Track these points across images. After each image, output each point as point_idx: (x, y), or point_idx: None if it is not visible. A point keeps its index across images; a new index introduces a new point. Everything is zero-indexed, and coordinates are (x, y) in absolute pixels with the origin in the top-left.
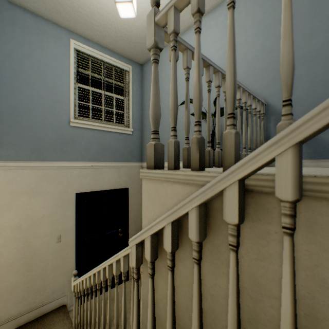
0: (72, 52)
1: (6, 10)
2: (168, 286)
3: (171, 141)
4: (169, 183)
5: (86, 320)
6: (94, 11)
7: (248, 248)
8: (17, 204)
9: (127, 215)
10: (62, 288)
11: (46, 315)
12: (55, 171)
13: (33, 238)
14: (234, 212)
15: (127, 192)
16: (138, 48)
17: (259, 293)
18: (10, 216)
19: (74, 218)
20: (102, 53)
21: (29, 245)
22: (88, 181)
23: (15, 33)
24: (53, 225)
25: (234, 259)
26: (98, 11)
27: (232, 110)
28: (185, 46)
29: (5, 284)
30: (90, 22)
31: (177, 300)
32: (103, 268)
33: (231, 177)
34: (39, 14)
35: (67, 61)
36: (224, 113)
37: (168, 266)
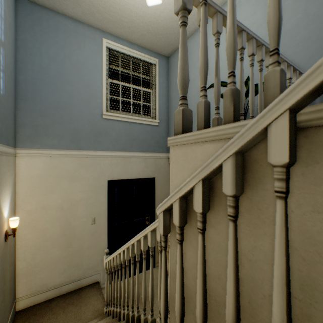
0: (104, 50)
1: (51, 19)
2: (198, 250)
3: (201, 102)
4: (198, 144)
5: (116, 294)
6: (123, 7)
7: (299, 199)
8: (59, 188)
9: (153, 204)
10: (96, 266)
11: (82, 289)
12: (90, 160)
13: (72, 218)
14: (283, 149)
15: (154, 181)
16: (164, 39)
17: (317, 253)
18: (54, 197)
19: (106, 203)
20: (130, 49)
21: (69, 224)
22: (118, 169)
23: (58, 37)
24: (88, 208)
25: (282, 209)
26: (127, 7)
27: (276, 45)
28: (215, 9)
29: (50, 255)
30: (120, 20)
31: (207, 269)
32: (132, 245)
33: (279, 107)
34: (77, 19)
35: (100, 59)
36: (259, 85)
37: (198, 229)
